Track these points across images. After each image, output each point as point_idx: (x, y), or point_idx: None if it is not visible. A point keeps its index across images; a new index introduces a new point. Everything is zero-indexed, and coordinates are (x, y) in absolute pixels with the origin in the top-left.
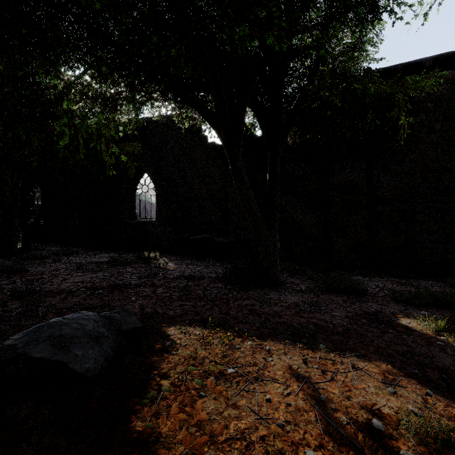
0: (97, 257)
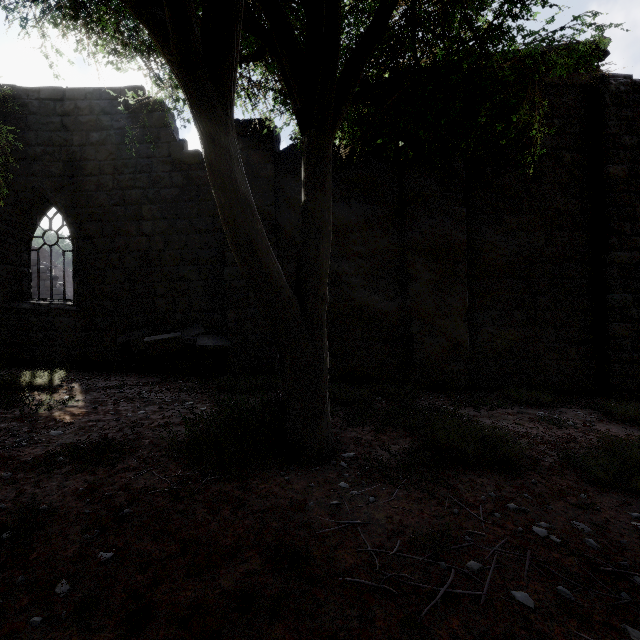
0: None
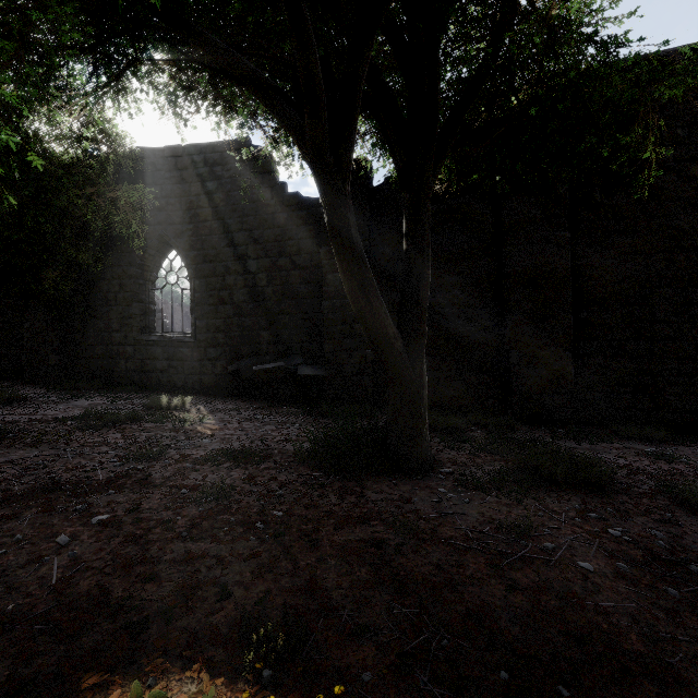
0: (62, 408)
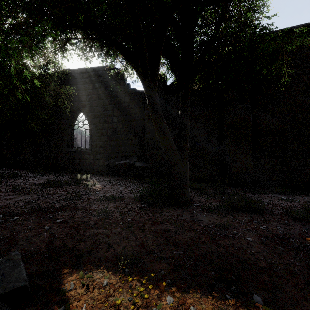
0: (37, 179)
